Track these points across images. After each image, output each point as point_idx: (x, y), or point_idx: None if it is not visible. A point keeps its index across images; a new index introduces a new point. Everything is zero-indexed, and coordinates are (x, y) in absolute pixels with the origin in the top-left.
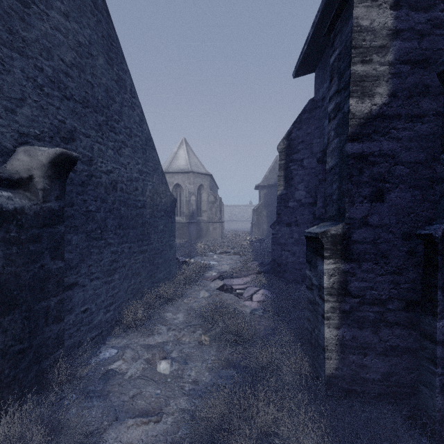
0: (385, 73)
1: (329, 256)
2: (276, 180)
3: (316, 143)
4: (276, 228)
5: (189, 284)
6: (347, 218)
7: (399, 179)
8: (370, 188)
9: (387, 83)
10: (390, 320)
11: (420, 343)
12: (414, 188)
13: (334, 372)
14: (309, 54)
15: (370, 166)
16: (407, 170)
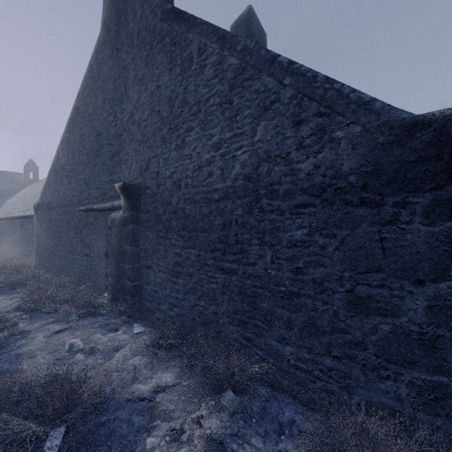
0: None
1: None
2: None
3: None
4: None
5: None
6: None
7: None
8: None
9: None
10: None
11: None
12: None
13: None
14: None
15: None
16: None
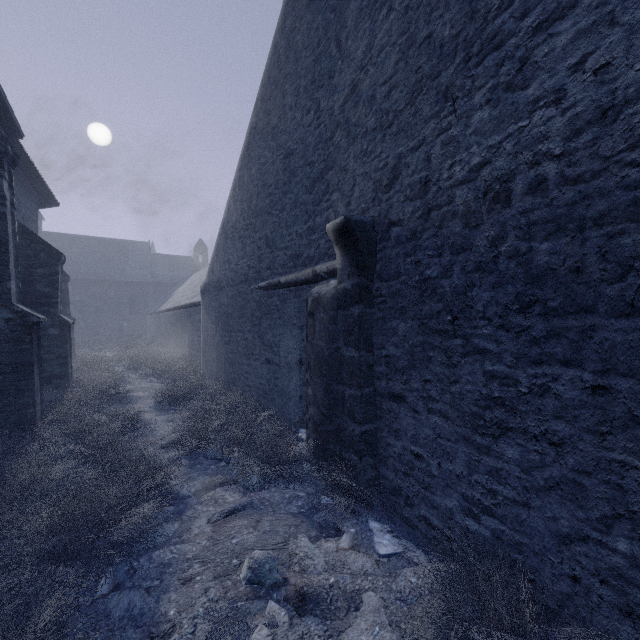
0: None
1: None
2: None
3: None
4: None
5: None
6: None
7: None
8: None
9: None
10: None
11: None
12: None
13: None
14: None
15: None
16: None
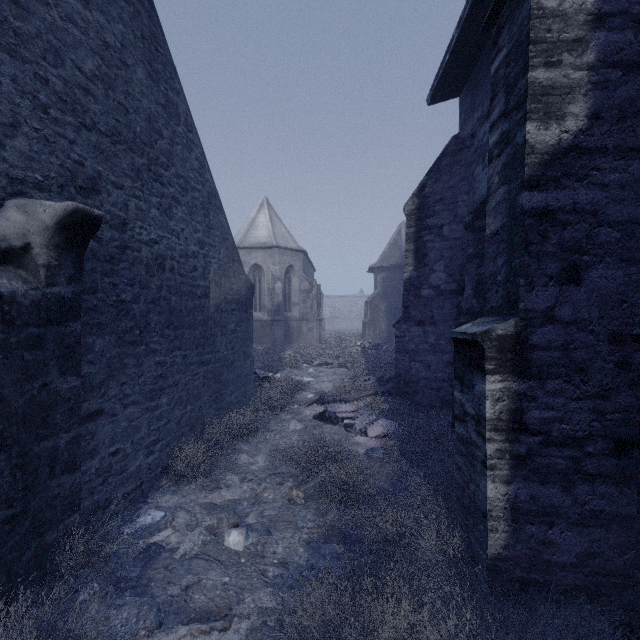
0: (582, 83)
1: (493, 369)
2: (399, 259)
3: (462, 201)
4: (402, 328)
5: (274, 411)
6: (522, 309)
7: (604, 248)
8: (559, 263)
9: (585, 98)
10: (591, 470)
11: (637, 506)
12: (628, 262)
13: (501, 552)
14: (452, 68)
15: (558, 228)
16: (617, 234)
